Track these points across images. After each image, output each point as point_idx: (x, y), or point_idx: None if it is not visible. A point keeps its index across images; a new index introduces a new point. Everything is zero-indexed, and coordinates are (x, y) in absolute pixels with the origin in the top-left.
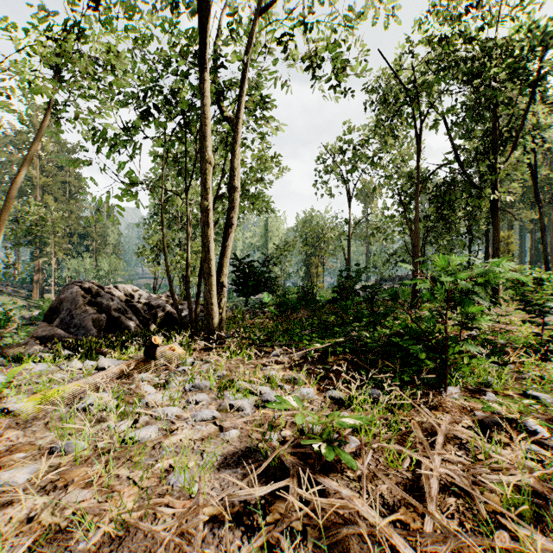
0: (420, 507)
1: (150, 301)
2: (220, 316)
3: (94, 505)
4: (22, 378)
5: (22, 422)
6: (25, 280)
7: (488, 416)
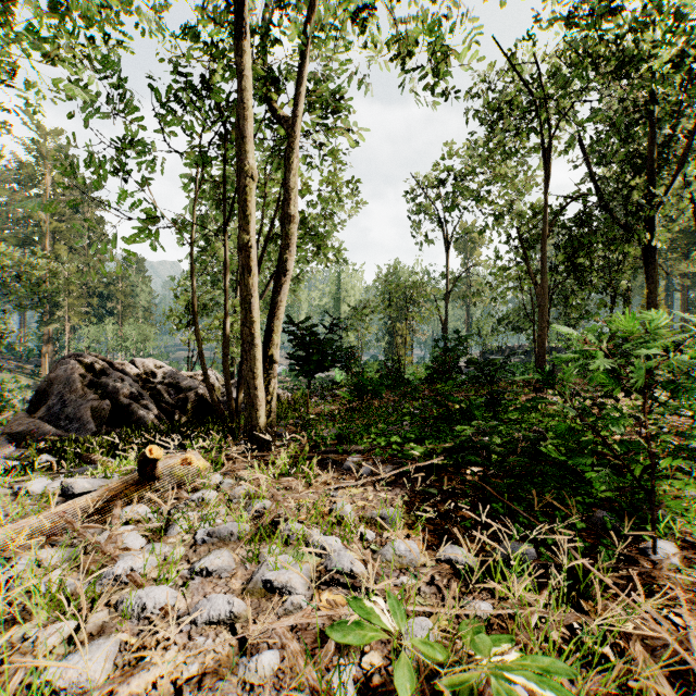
0: None
1: (178, 381)
2: (268, 406)
3: None
4: None
5: None
6: (32, 352)
7: None
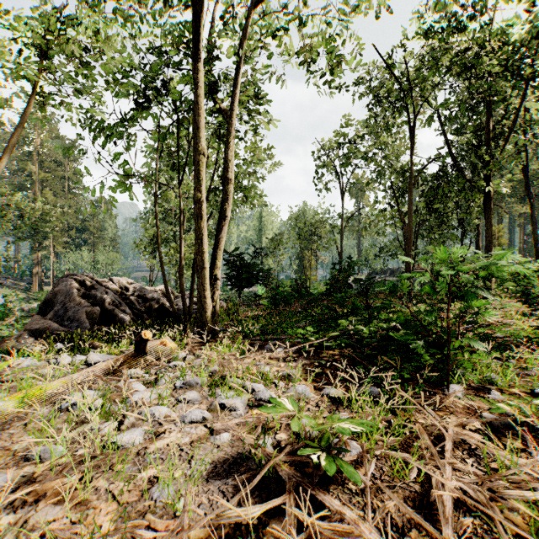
0: (436, 533)
1: (145, 293)
2: (214, 309)
3: (65, 527)
4: (5, 375)
5: (1, 423)
6: (25, 273)
7: (497, 417)
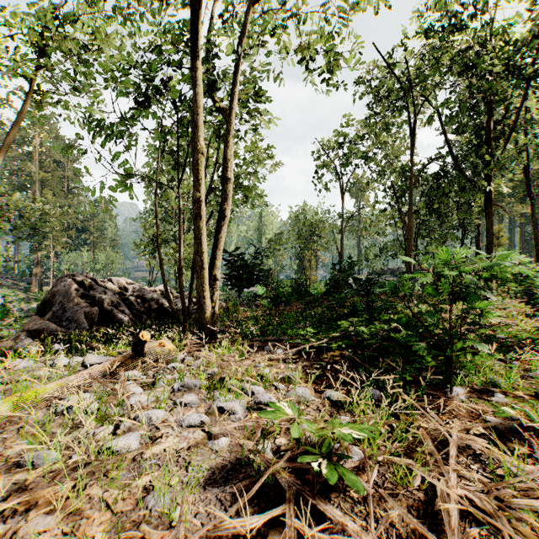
0: None
1: (144, 294)
2: (213, 310)
3: (56, 538)
4: (0, 377)
5: None
6: (24, 273)
7: (502, 422)
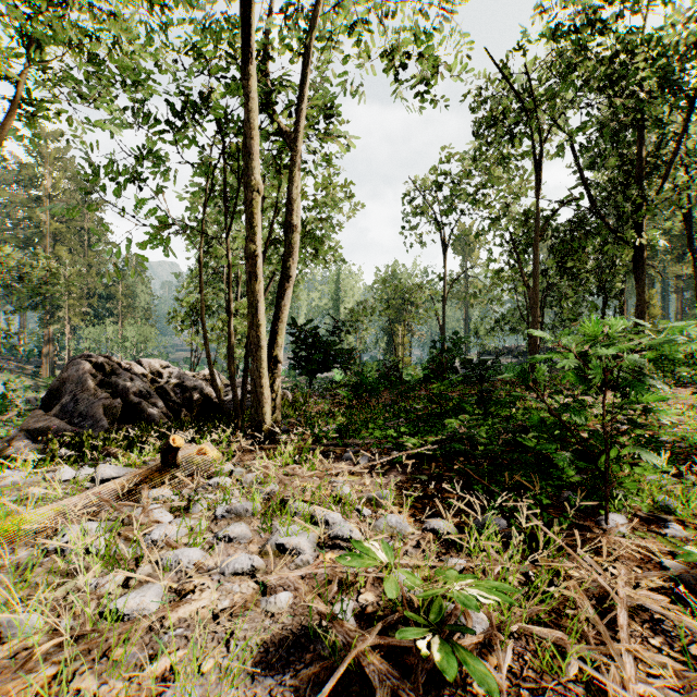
0: None
1: (184, 380)
2: (273, 403)
3: None
4: None
5: None
6: (32, 353)
7: (687, 569)
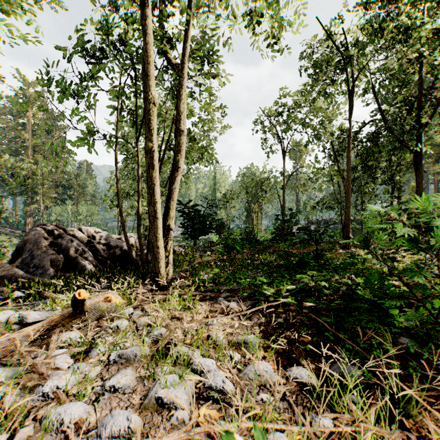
0: None
1: (110, 241)
2: (167, 259)
3: None
4: None
5: None
6: (20, 223)
7: None
